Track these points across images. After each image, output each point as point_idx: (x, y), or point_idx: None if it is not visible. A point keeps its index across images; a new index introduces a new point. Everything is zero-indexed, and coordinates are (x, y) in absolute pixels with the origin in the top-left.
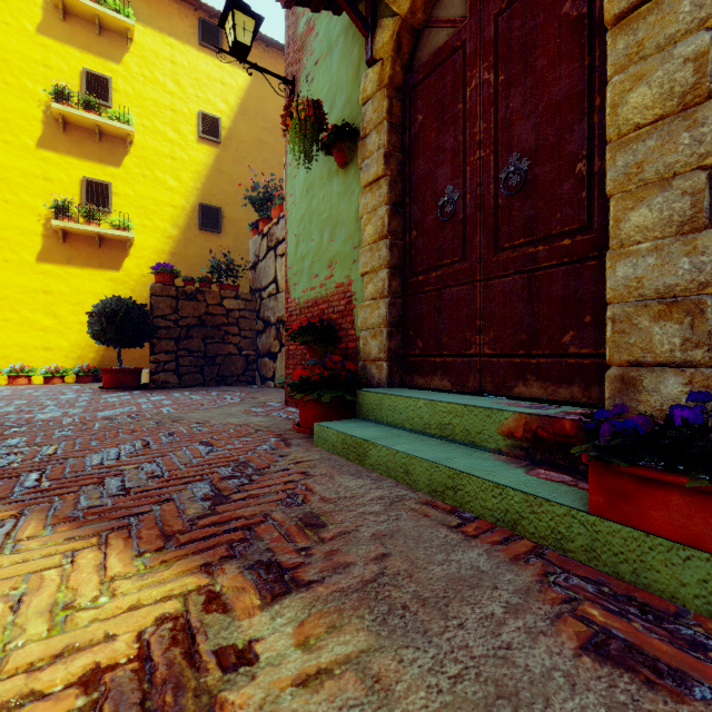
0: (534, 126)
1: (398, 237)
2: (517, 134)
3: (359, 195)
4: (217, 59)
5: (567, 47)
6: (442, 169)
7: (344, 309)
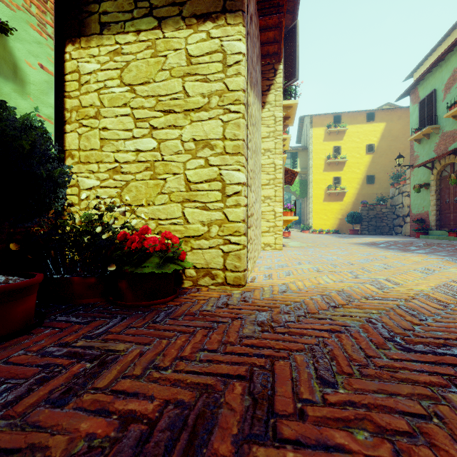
0: None
1: (438, 205)
2: (456, 194)
3: (430, 196)
4: (372, 123)
5: None
6: (446, 195)
7: (426, 216)
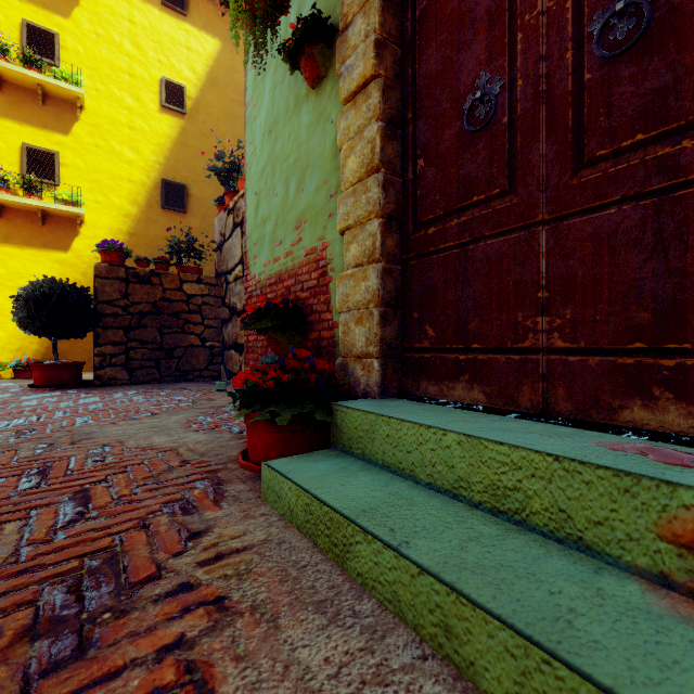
0: None
1: (396, 172)
2: None
3: (337, 117)
4: (182, 22)
5: None
6: (469, 51)
7: (316, 284)
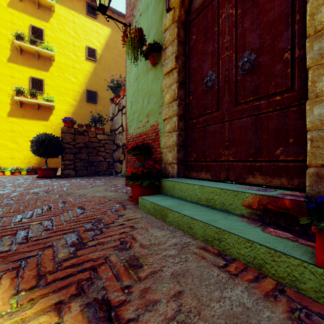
0: (258, 35)
1: (182, 100)
2: (248, 40)
3: (162, 79)
4: (95, 21)
5: None
6: (206, 63)
7: (154, 138)
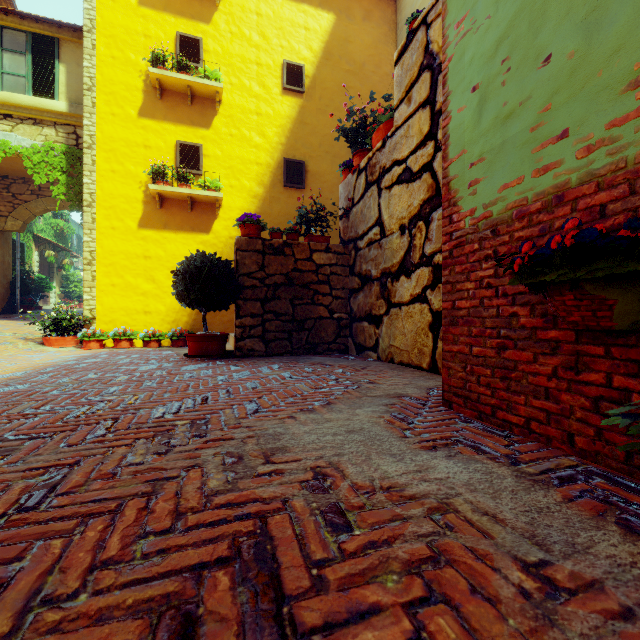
0: None
1: None
2: None
3: None
4: (301, 4)
5: None
6: None
7: None
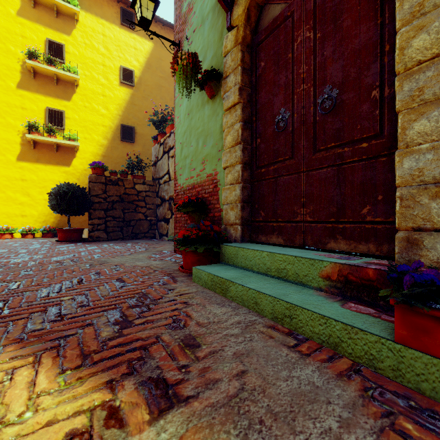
0: (341, 66)
1: (248, 143)
2: (330, 72)
3: (222, 116)
4: (132, 33)
5: (365, 11)
6: (277, 98)
7: (212, 191)
